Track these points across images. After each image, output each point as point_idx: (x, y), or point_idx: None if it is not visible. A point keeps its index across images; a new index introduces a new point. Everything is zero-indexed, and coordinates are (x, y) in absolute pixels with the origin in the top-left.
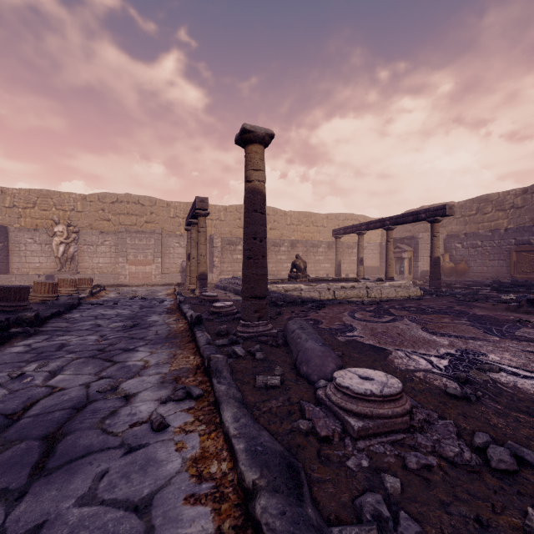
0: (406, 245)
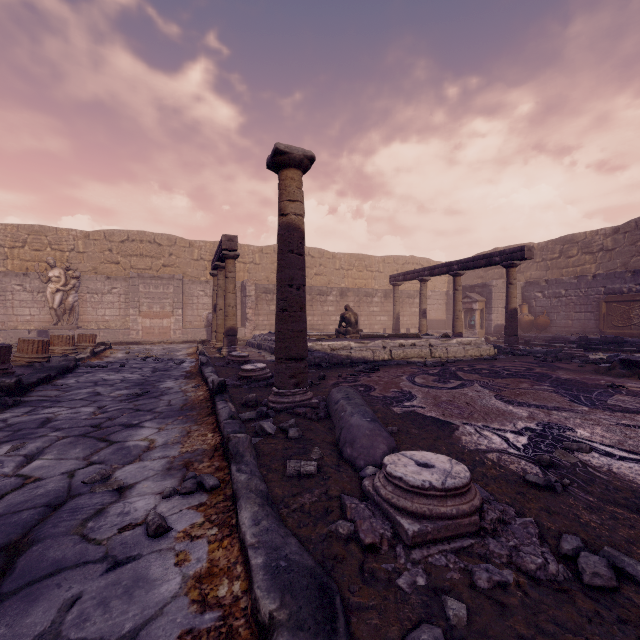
0: (477, 294)
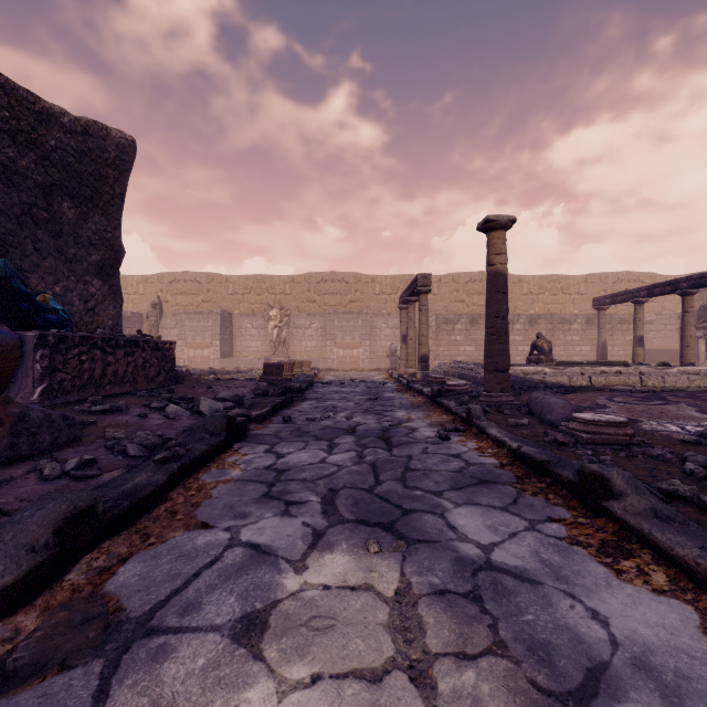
0: None
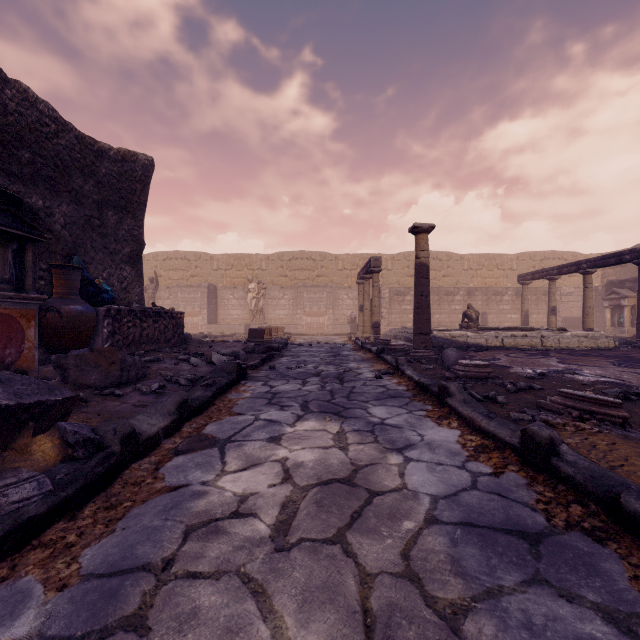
0: (628, 290)
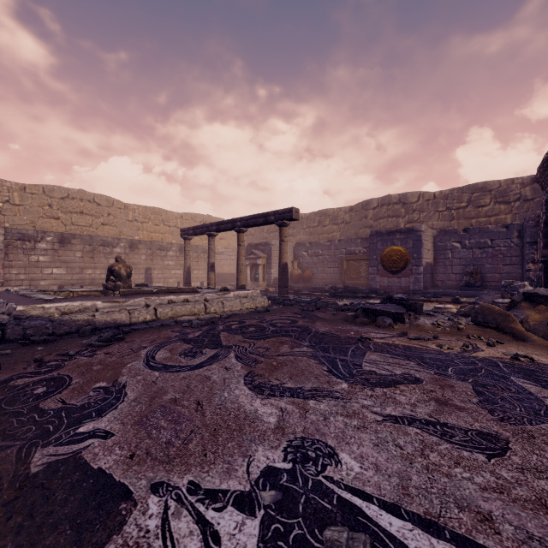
0: (261, 252)
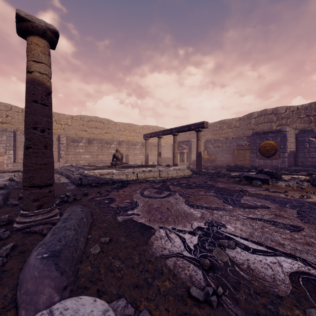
0: (185, 145)
